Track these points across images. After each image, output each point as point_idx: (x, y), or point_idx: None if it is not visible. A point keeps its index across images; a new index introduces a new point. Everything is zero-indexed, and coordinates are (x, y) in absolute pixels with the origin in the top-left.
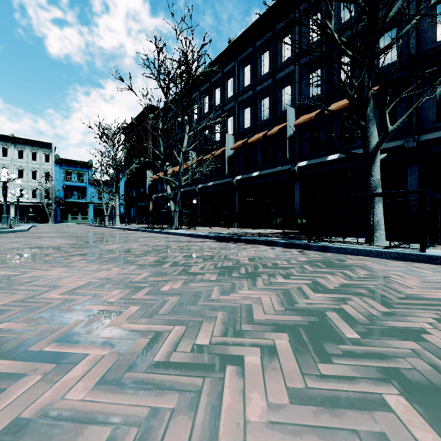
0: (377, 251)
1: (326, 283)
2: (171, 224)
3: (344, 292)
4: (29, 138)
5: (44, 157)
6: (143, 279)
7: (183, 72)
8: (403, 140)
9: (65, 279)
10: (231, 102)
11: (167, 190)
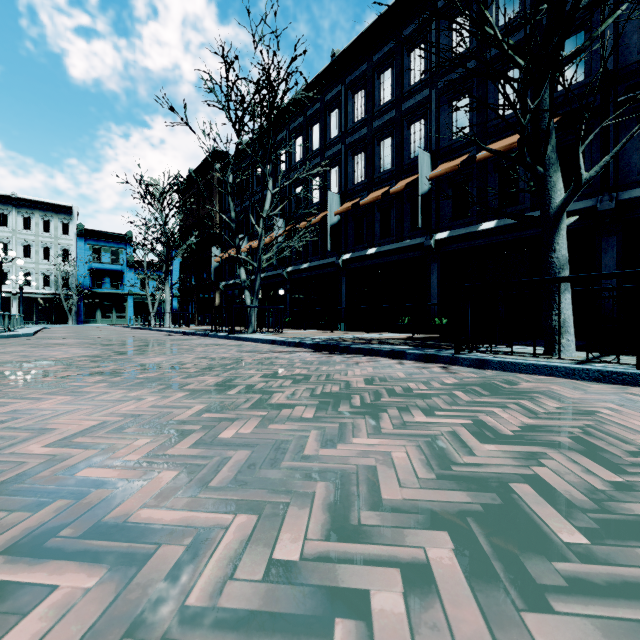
0: (567, 368)
1: (498, 424)
2: (247, 325)
3: (531, 441)
4: (40, 200)
5: (61, 227)
6: (193, 416)
7: (264, 97)
8: (594, 200)
9: (64, 416)
10: (336, 145)
11: (241, 275)
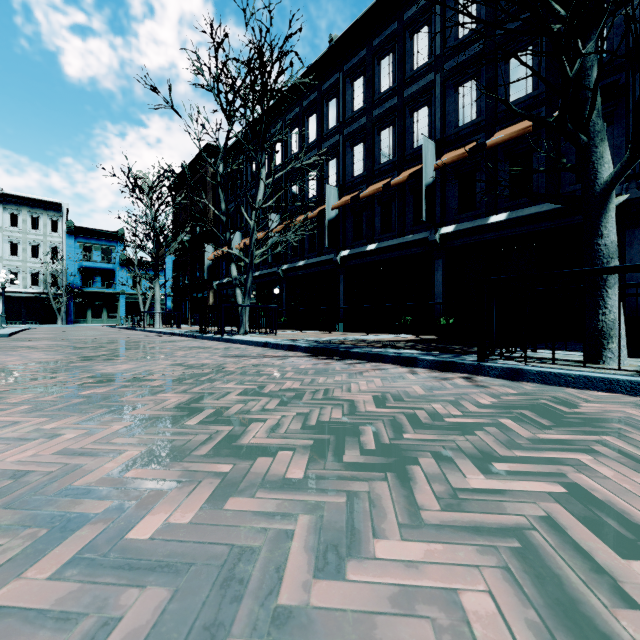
0: (633, 383)
1: (610, 494)
2: (238, 326)
3: None
4: (28, 196)
5: (50, 224)
6: (111, 475)
7: (256, 77)
8: (618, 188)
9: None
10: (334, 136)
11: (232, 271)
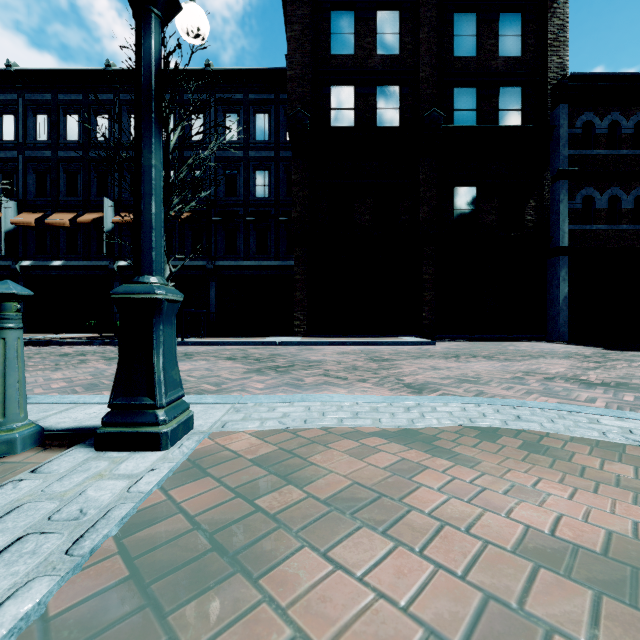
0: None
1: None
2: None
3: None
4: None
5: None
6: None
7: None
8: (206, 262)
9: None
10: (11, 150)
11: None
